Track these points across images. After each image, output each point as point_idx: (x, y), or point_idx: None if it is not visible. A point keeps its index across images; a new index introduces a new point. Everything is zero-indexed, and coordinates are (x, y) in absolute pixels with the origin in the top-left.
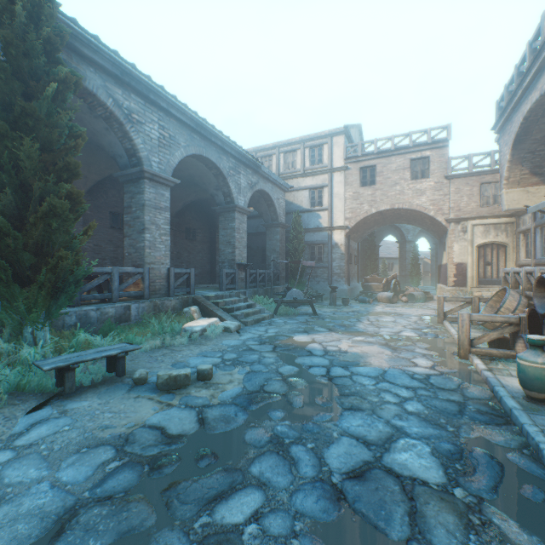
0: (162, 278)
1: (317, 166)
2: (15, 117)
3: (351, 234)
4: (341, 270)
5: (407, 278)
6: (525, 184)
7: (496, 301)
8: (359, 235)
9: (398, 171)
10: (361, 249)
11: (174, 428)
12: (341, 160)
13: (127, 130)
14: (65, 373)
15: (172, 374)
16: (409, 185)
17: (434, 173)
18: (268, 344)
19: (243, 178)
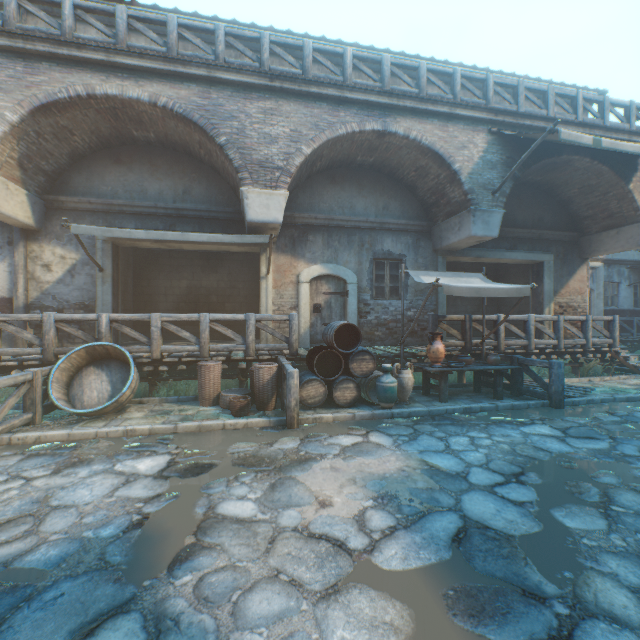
0: None
1: None
2: None
3: None
4: None
5: None
6: (9, 174)
7: (66, 368)
8: None
9: None
10: None
11: None
12: None
13: None
14: None
15: None
16: None
17: None
18: None
19: None
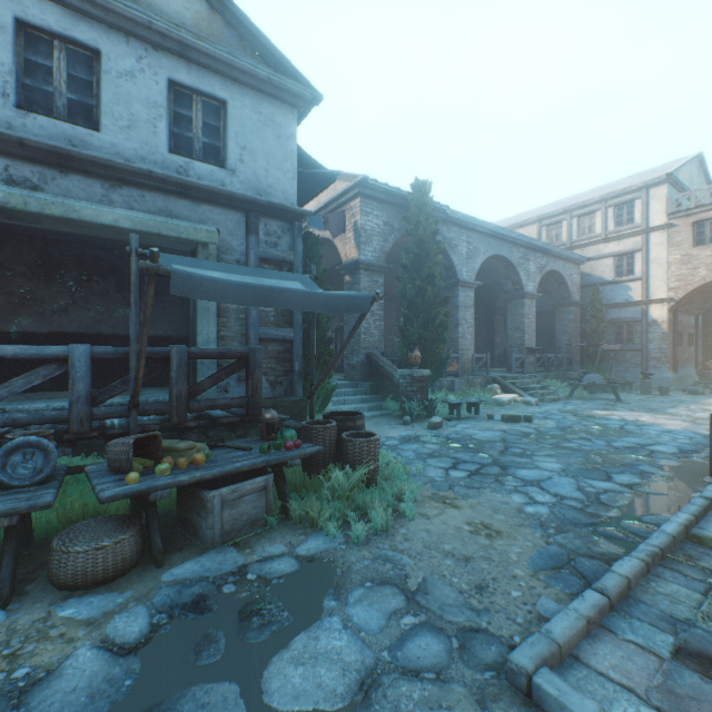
0: (468, 361)
1: (624, 228)
2: (424, 278)
3: (679, 307)
4: (661, 353)
5: None
6: None
7: None
8: (696, 306)
9: None
10: (703, 324)
11: (525, 431)
12: (661, 216)
13: (448, 255)
14: (456, 407)
15: (510, 414)
16: None
17: None
18: (568, 413)
19: (532, 263)
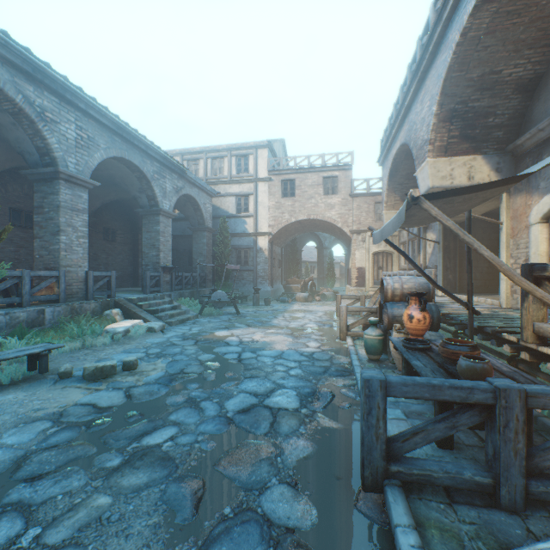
0: (79, 281)
1: (243, 175)
2: None
3: (274, 240)
4: (265, 273)
5: (324, 280)
6: (398, 208)
7: (376, 297)
8: (283, 241)
9: (314, 186)
10: (285, 254)
11: (104, 403)
12: (265, 171)
13: (39, 129)
14: None
15: (99, 365)
16: (322, 199)
17: (342, 191)
18: (191, 339)
19: (169, 182)
